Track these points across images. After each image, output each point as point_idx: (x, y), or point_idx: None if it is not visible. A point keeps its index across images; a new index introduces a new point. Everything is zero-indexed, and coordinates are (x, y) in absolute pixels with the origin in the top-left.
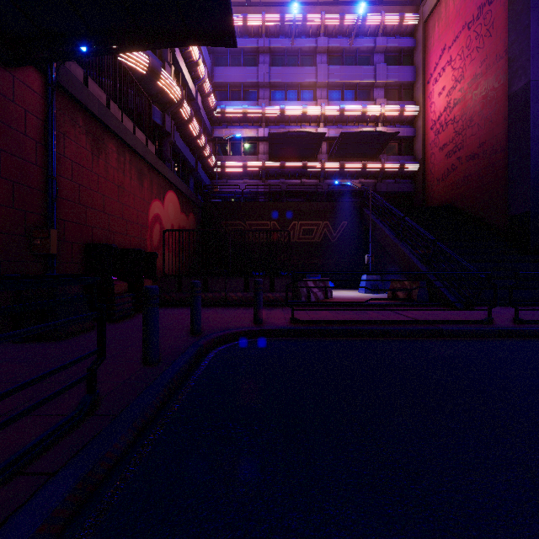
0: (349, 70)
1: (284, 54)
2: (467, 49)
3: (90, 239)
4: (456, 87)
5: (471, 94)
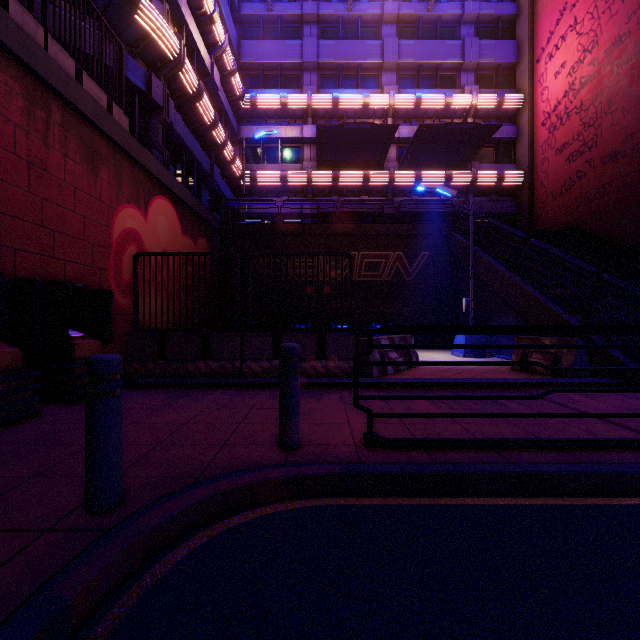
0: (428, 46)
1: (337, 24)
2: (604, 1)
3: None
4: (584, 59)
5: (610, 66)
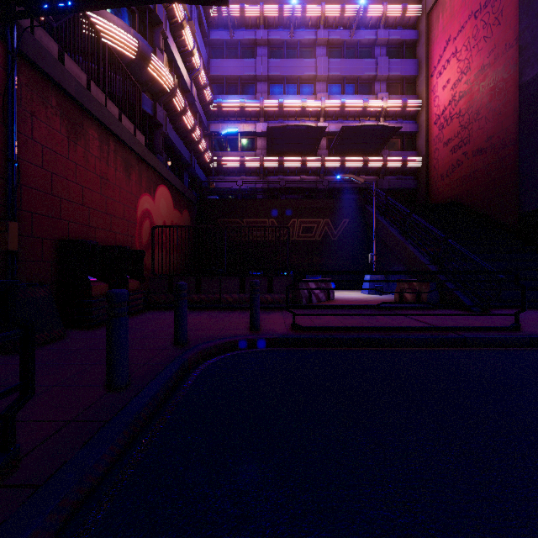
0: (350, 63)
1: (282, 46)
2: (474, 39)
3: (66, 235)
4: (461, 79)
5: (478, 86)
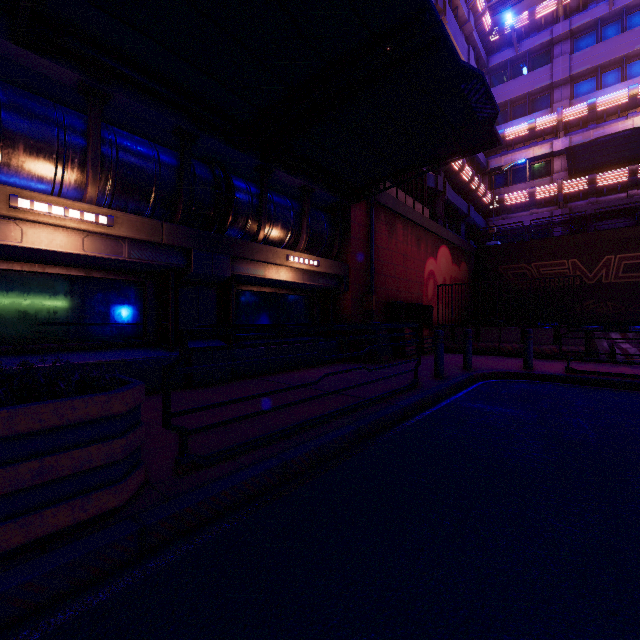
0: None
1: (595, 27)
2: None
3: (387, 298)
4: None
5: None
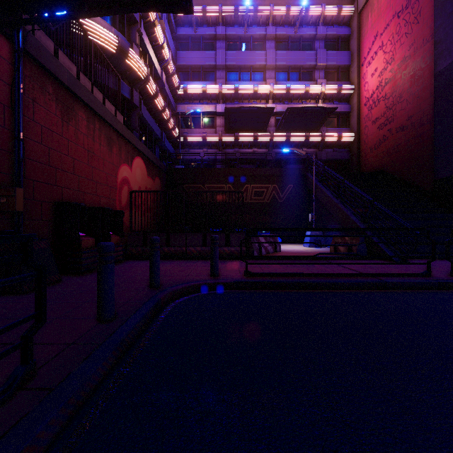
0: (294, 54)
1: (238, 40)
2: (397, 35)
3: (60, 198)
4: (387, 68)
5: (400, 74)
